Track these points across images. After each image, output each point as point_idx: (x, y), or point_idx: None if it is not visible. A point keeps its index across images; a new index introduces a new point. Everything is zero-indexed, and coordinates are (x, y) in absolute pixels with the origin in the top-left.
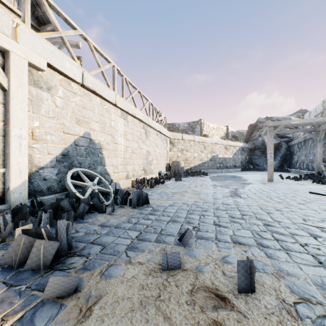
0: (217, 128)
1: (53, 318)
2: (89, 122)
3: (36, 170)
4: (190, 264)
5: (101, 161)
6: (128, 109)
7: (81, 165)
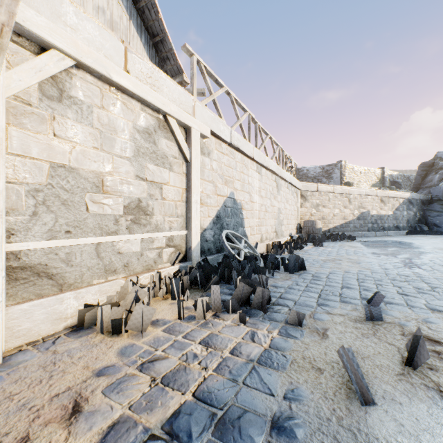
0: (366, 171)
1: (302, 334)
2: (233, 181)
3: (202, 232)
4: (390, 319)
5: (241, 222)
6: (263, 161)
7: (228, 226)
